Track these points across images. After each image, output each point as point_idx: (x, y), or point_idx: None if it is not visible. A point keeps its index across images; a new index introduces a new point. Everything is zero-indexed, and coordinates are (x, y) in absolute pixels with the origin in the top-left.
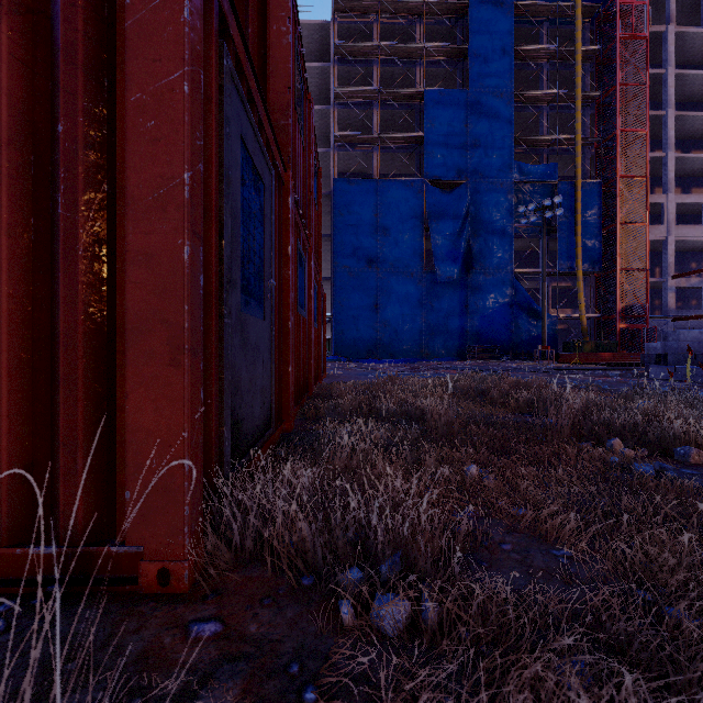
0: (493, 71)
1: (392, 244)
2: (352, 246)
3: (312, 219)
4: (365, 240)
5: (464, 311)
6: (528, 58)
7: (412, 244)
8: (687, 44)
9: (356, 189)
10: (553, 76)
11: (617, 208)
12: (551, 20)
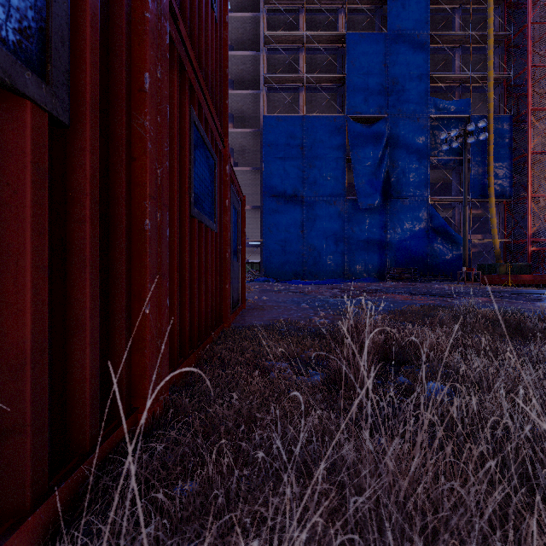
0: (410, 15)
1: (317, 175)
2: (280, 177)
3: None
4: (292, 171)
5: (383, 236)
6: (442, 4)
7: (335, 174)
8: None
9: (284, 125)
10: (463, 21)
11: (529, 138)
12: None
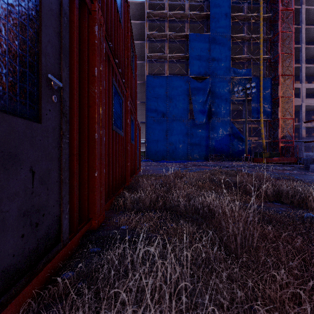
0: (221, 25)
1: (174, 106)
2: (155, 107)
3: (128, 76)
4: (161, 104)
5: (207, 138)
6: (238, 20)
7: (183, 106)
8: (310, 14)
9: (157, 80)
10: (249, 28)
11: (279, 89)
12: (248, 2)
